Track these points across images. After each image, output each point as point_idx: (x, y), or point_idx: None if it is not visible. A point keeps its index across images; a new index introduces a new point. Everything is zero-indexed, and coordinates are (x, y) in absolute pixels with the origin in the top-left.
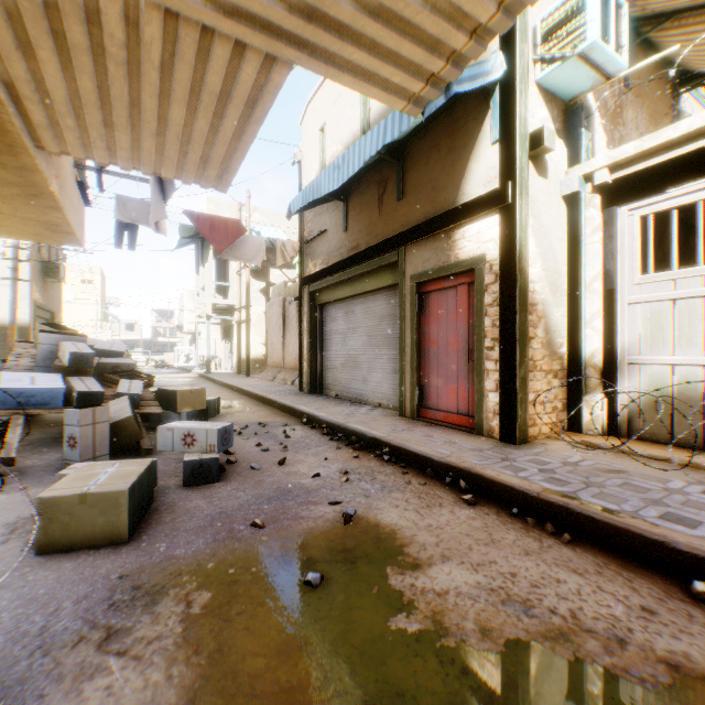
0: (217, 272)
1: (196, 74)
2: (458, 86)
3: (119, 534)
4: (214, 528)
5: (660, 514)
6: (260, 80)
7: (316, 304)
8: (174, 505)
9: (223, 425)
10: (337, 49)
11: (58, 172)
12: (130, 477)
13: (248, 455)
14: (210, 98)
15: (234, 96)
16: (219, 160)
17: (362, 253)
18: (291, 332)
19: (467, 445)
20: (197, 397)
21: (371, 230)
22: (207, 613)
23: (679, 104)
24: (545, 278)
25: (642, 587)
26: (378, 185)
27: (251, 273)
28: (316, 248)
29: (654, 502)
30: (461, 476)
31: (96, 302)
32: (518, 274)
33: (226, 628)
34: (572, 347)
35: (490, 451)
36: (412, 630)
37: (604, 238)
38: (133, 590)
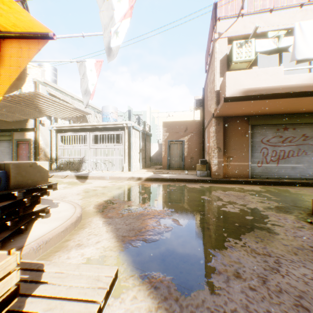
0: None
1: None
2: None
3: None
4: None
5: None
6: None
7: None
8: None
9: None
10: None
11: None
12: None
13: None
14: None
15: None
16: None
17: (0, 130)
18: None
19: None
20: None
21: (3, 125)
22: None
23: None
24: (45, 143)
25: None
26: None
27: None
28: None
29: None
30: None
31: None
32: (37, 143)
33: None
34: (51, 155)
35: None
36: None
37: (56, 138)
38: None
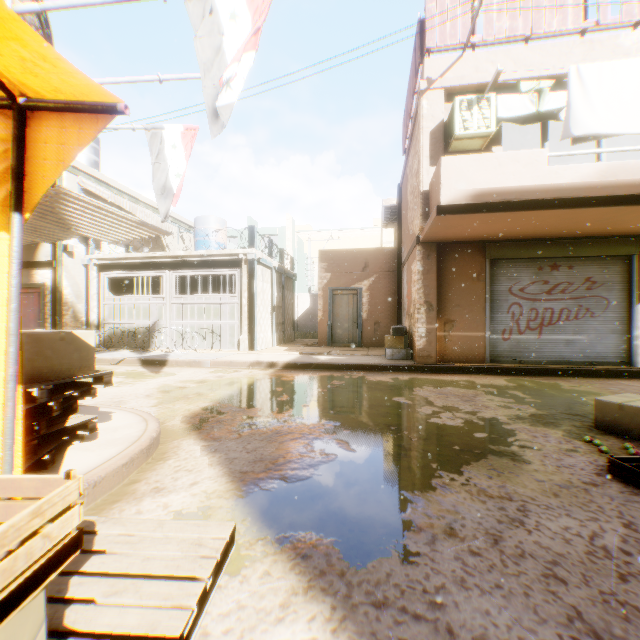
0: None
1: None
2: None
3: None
4: None
5: None
6: None
7: None
8: None
9: None
10: None
11: None
12: None
13: None
14: None
15: None
16: None
17: None
18: None
19: None
20: None
21: None
22: None
23: None
24: (74, 293)
25: None
26: None
27: None
28: None
29: None
30: None
31: None
32: (59, 293)
33: None
34: (88, 318)
35: None
36: None
37: (98, 281)
38: None
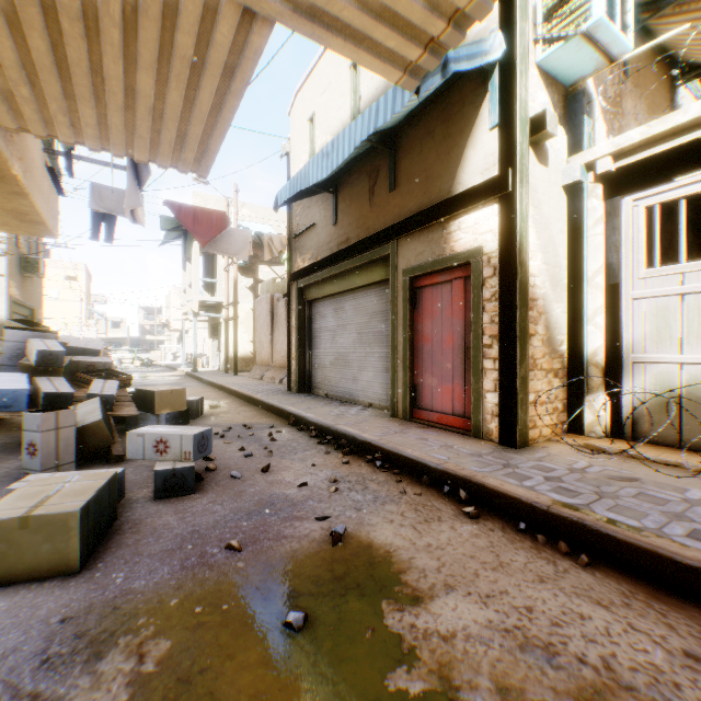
0: (204, 269)
1: (164, 34)
2: (456, 65)
3: (69, 563)
4: (183, 551)
5: (687, 532)
6: (238, 44)
7: (305, 300)
8: (141, 522)
9: (199, 430)
10: (324, 3)
11: (22, 154)
12: (85, 494)
13: (229, 461)
14: (182, 65)
15: (209, 62)
16: (197, 140)
17: (353, 247)
18: (279, 329)
19: (465, 449)
20: (178, 397)
21: (362, 223)
22: (163, 670)
23: (675, 96)
24: (546, 271)
25: (679, 624)
26: (369, 176)
27: (239, 270)
28: (305, 242)
29: (677, 517)
30: (460, 485)
31: (80, 299)
32: (518, 267)
33: (184, 693)
34: (573, 345)
35: (490, 456)
36: (415, 692)
37: (606, 230)
38: (75, 640)
